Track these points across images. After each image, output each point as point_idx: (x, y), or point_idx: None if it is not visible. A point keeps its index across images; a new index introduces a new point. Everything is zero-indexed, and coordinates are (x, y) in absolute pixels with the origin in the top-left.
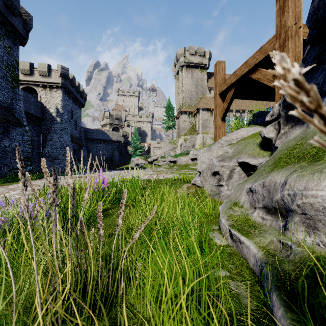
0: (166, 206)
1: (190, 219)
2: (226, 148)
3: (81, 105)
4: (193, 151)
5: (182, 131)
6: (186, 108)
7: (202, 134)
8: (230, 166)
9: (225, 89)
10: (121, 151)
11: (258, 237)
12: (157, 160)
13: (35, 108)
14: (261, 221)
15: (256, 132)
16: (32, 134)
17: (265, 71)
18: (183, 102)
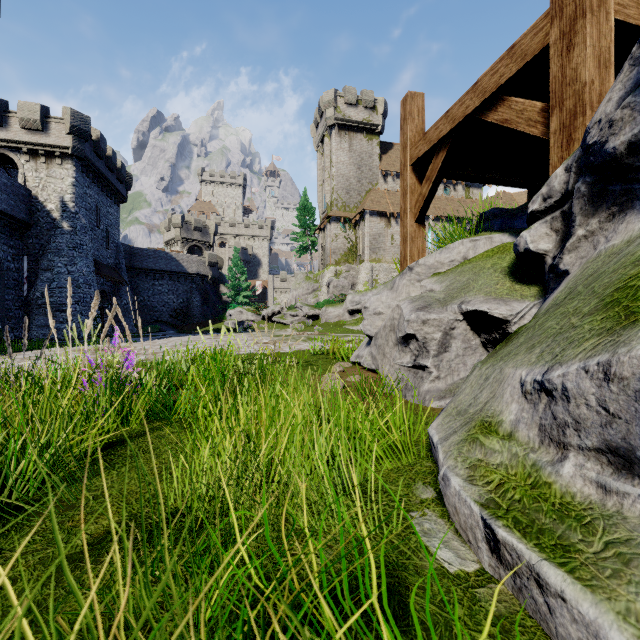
0: (285, 432)
1: (356, 478)
2: (429, 282)
3: (120, 198)
4: (352, 296)
5: (330, 256)
6: (339, 210)
7: (370, 262)
8: (444, 321)
9: (426, 154)
10: (207, 294)
11: (627, 582)
12: (281, 314)
13: (11, 200)
14: (594, 495)
15: (495, 247)
16: (3, 255)
17: (520, 102)
18: (333, 198)
